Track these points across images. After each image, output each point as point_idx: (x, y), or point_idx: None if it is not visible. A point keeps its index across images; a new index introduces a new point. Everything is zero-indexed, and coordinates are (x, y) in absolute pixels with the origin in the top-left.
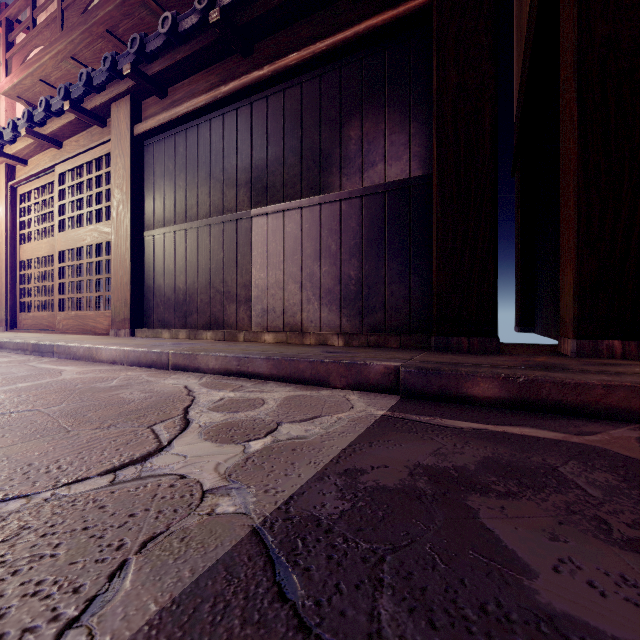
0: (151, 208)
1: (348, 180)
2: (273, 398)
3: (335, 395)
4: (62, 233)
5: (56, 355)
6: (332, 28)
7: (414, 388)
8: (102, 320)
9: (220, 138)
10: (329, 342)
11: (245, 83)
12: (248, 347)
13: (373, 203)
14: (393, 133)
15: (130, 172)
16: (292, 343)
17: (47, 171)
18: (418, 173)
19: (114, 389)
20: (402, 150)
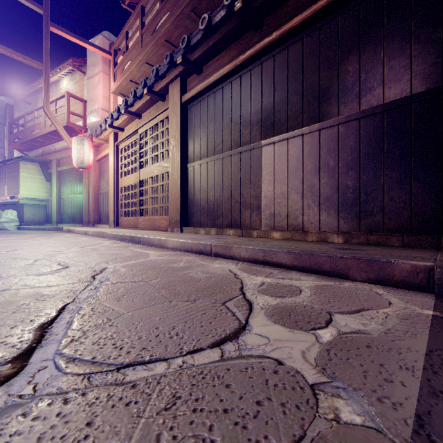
0: (192, 148)
1: (345, 107)
2: (305, 286)
3: (360, 288)
4: (142, 169)
5: (142, 243)
6: None
7: None
8: (163, 222)
9: (238, 93)
10: (329, 239)
11: (258, 49)
12: (265, 242)
13: (371, 122)
14: (392, 59)
15: (180, 126)
16: (296, 239)
17: (134, 133)
18: (420, 89)
19: (184, 269)
20: (402, 72)
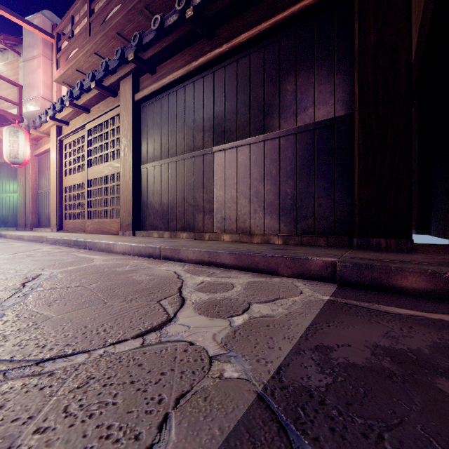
0: (145, 149)
1: (285, 122)
2: (239, 283)
3: (284, 282)
4: (90, 168)
5: (88, 248)
6: (273, 11)
7: (349, 279)
8: (114, 225)
9: (191, 98)
10: (271, 241)
11: (209, 58)
12: (214, 244)
13: (305, 138)
14: (321, 84)
15: (132, 126)
16: (243, 241)
17: (81, 128)
18: (341, 113)
19: (128, 272)
20: (328, 97)
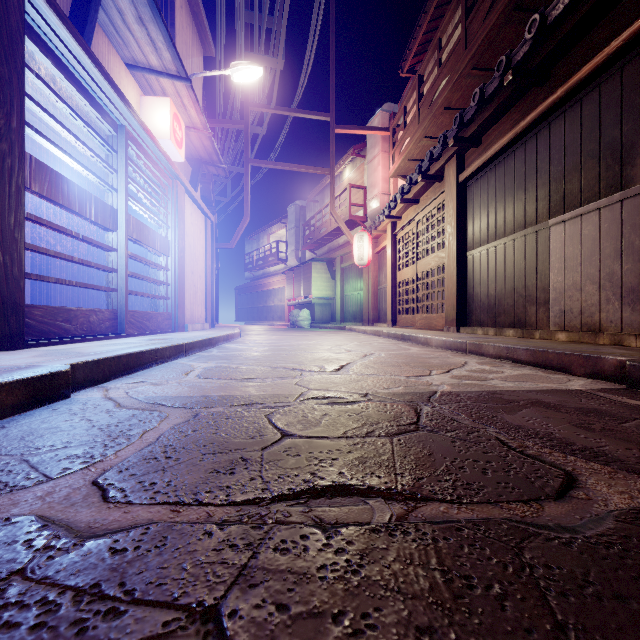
0: (471, 234)
1: None
2: (511, 372)
3: (564, 378)
4: (418, 261)
5: (411, 341)
6: (633, 14)
7: (638, 380)
8: (440, 320)
9: (522, 164)
10: (625, 343)
11: (540, 112)
12: (528, 342)
13: None
14: None
15: (456, 211)
16: (584, 342)
17: (411, 221)
18: None
19: (428, 358)
20: None
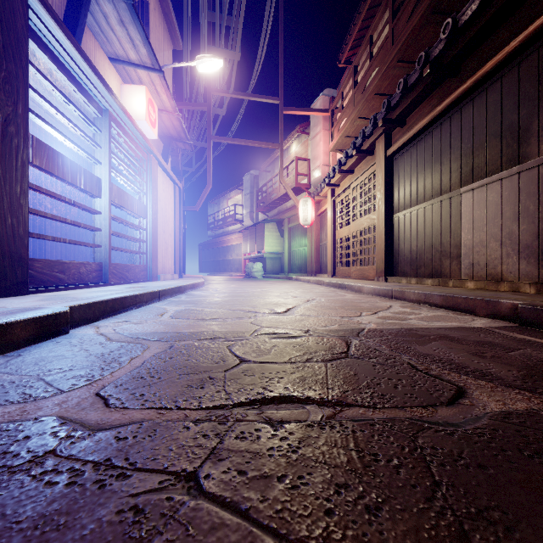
0: (397, 199)
1: None
2: (427, 314)
3: (469, 318)
4: (353, 222)
5: (347, 289)
6: (528, 19)
7: (527, 319)
8: (371, 271)
9: (438, 141)
10: (521, 290)
11: (453, 98)
12: (442, 289)
13: None
14: None
15: (384, 180)
16: (488, 289)
17: (347, 188)
18: None
19: (360, 303)
20: None
